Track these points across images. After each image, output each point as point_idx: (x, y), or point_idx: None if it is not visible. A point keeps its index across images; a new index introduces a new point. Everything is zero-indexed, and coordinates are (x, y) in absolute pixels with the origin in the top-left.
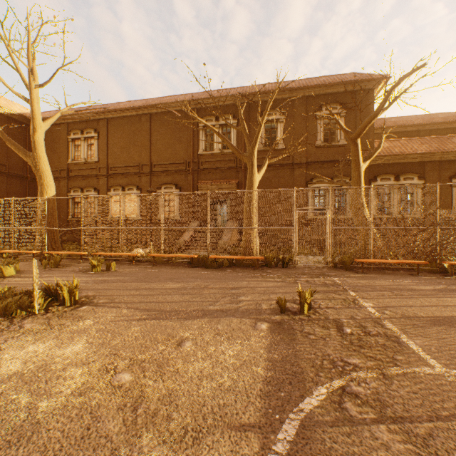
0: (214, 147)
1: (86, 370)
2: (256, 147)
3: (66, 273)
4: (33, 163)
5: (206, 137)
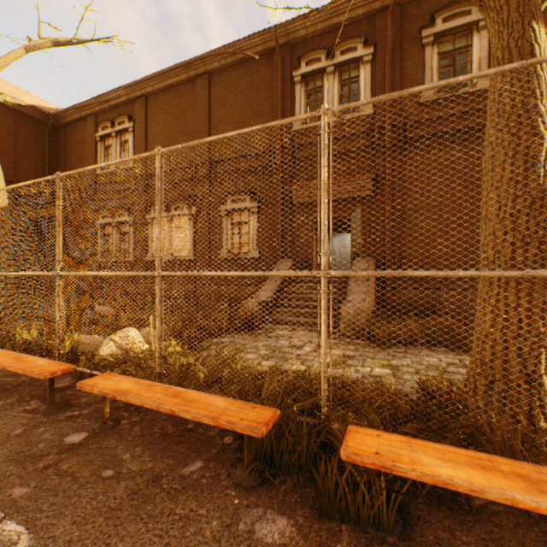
0: None
1: None
2: None
3: None
4: None
5: (307, 97)
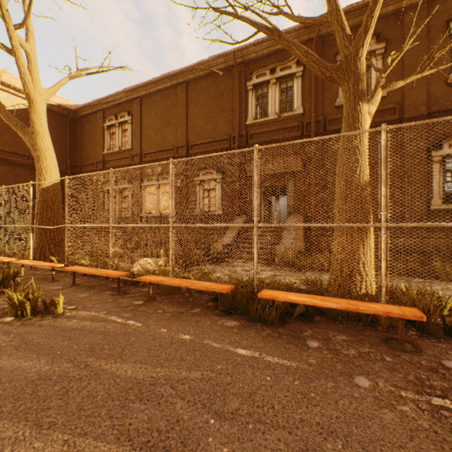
0: (269, 111)
1: None
2: (367, 42)
3: None
4: (31, 142)
5: (257, 100)
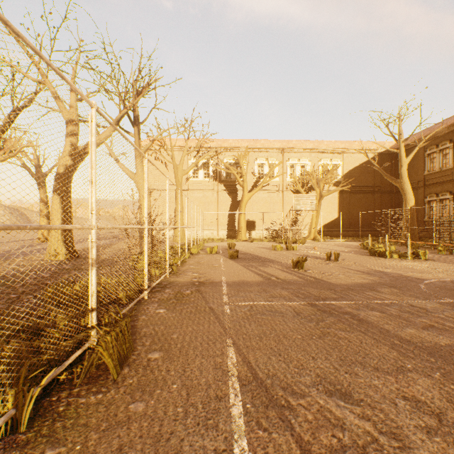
0: None
1: (426, 267)
2: None
3: None
4: (399, 186)
5: None
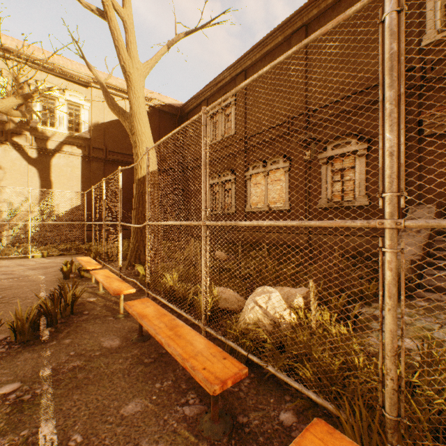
0: None
1: None
2: None
3: None
4: (130, 127)
5: None
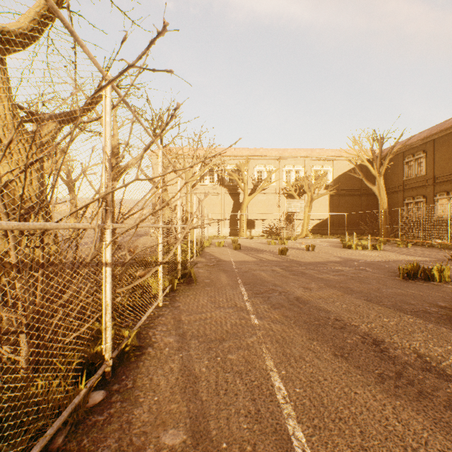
0: None
1: (374, 254)
2: None
3: (385, 246)
4: (377, 192)
5: None
